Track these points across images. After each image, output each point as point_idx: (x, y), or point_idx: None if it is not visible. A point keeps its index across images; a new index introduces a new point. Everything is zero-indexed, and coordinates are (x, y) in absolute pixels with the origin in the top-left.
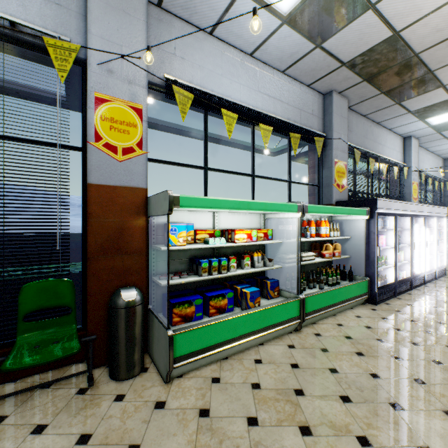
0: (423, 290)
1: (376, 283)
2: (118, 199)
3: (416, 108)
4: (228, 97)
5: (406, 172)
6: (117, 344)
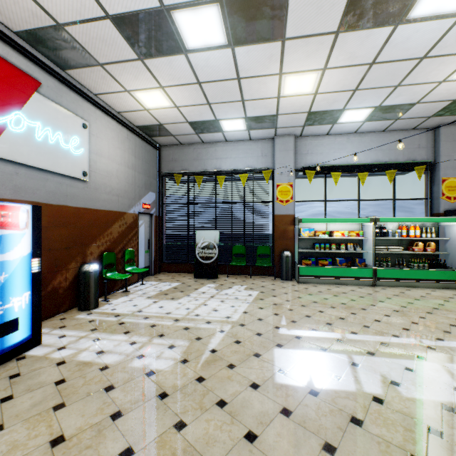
0: None
1: None
2: (284, 219)
3: None
4: (338, 162)
5: None
6: (283, 268)
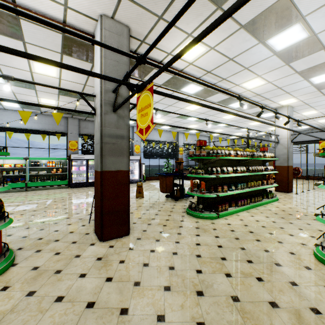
0: None
1: (71, 181)
2: None
3: None
4: (14, 126)
5: None
6: None
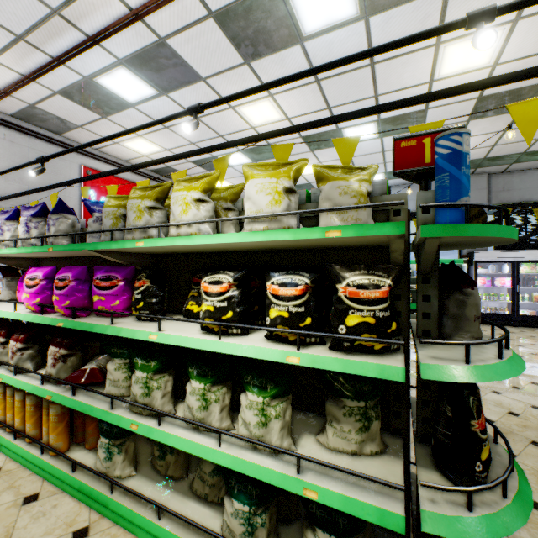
0: None
1: None
2: None
3: None
4: None
5: None
6: None
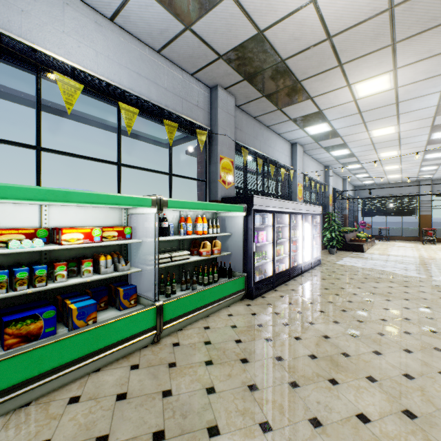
0: (299, 279)
1: (253, 279)
2: None
3: (295, 117)
4: (75, 63)
5: (292, 174)
6: None
